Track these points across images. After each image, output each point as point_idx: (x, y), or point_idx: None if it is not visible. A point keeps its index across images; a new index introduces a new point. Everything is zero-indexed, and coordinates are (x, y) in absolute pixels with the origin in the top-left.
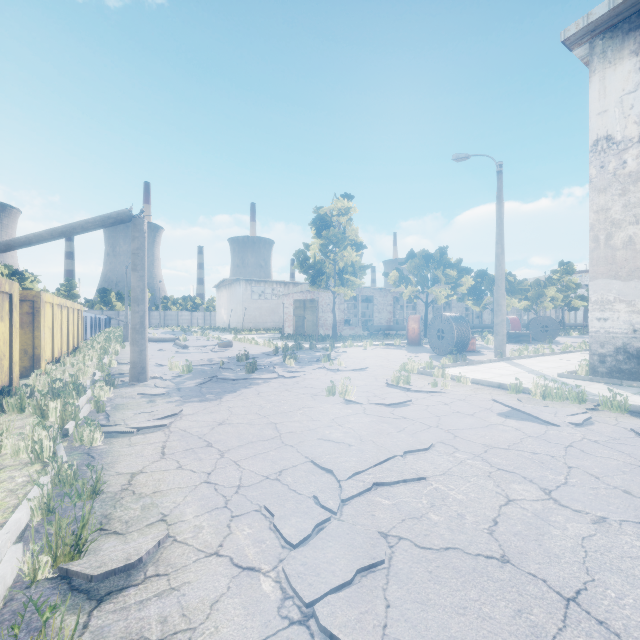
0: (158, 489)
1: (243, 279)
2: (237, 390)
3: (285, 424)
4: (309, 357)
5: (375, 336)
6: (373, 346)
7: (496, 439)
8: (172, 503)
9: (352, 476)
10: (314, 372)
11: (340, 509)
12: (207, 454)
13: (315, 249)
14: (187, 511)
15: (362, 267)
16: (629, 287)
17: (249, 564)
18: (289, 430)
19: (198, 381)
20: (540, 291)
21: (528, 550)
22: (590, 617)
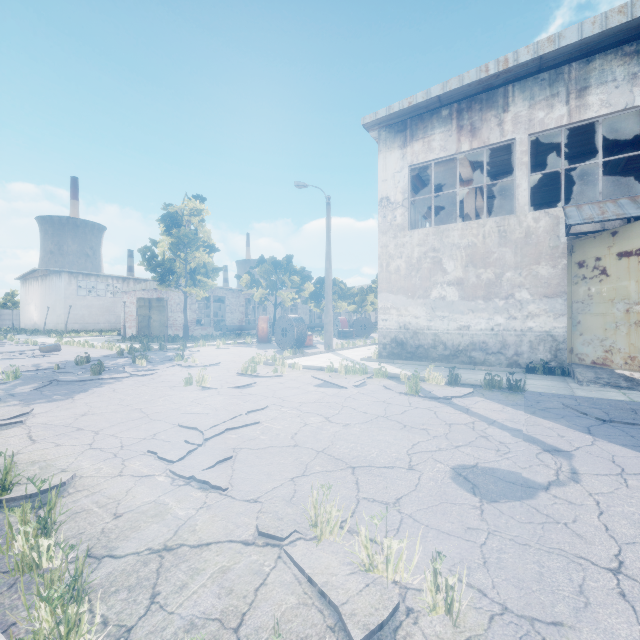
0: (46, 459)
1: (65, 271)
2: (88, 390)
3: (150, 408)
4: (160, 357)
5: (228, 336)
6: (226, 345)
7: (309, 399)
8: (66, 463)
9: (211, 428)
10: (169, 369)
11: (204, 444)
12: (82, 434)
13: (164, 247)
14: (83, 464)
15: (215, 269)
16: (398, 299)
17: (146, 474)
18: (155, 411)
19: (34, 386)
20: (364, 297)
21: (308, 440)
22: (326, 454)
